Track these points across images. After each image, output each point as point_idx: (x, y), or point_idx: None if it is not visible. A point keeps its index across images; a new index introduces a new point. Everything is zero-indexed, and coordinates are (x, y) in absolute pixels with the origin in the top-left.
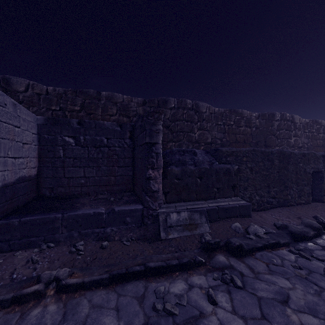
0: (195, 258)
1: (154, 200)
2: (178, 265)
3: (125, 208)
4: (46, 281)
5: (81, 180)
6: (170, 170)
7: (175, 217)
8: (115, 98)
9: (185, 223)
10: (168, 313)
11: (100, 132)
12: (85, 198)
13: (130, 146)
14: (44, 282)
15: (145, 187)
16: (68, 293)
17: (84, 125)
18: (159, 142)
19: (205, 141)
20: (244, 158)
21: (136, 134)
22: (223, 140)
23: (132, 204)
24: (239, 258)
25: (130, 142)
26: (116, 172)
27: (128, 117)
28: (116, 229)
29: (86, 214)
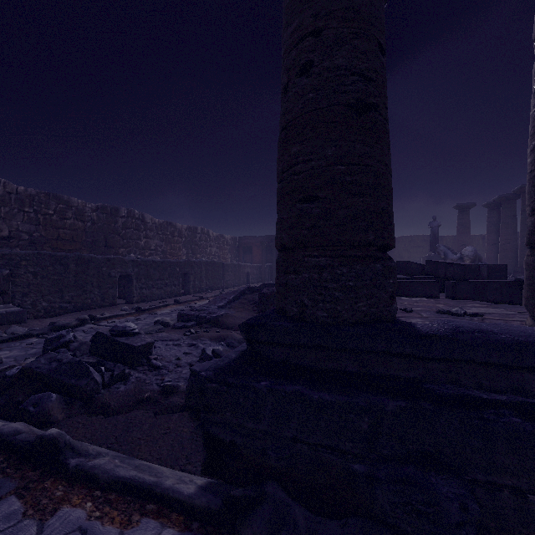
0: None
1: None
2: None
3: None
4: None
5: None
6: None
7: None
8: None
9: None
10: None
11: None
12: None
13: None
14: None
15: None
16: None
17: None
18: None
19: None
20: (23, 261)
21: None
22: (35, 235)
23: None
24: None
25: None
26: None
27: None
28: None
29: None
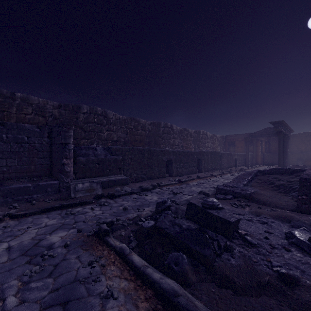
0: (89, 200)
1: (67, 177)
2: (79, 203)
3: (47, 183)
4: (3, 215)
5: (3, 168)
6: (79, 159)
7: (81, 186)
8: (30, 100)
9: (87, 188)
10: (72, 214)
11: (22, 132)
12: (8, 181)
13: (48, 143)
14: (2, 215)
15: (61, 169)
16: (18, 218)
17: (6, 126)
18: (71, 142)
19: (112, 139)
20: (127, 152)
21: (53, 135)
22: (126, 139)
23: (51, 181)
24: (112, 199)
25: (48, 140)
26: (35, 162)
27: (44, 117)
28: (40, 195)
29: (18, 187)
